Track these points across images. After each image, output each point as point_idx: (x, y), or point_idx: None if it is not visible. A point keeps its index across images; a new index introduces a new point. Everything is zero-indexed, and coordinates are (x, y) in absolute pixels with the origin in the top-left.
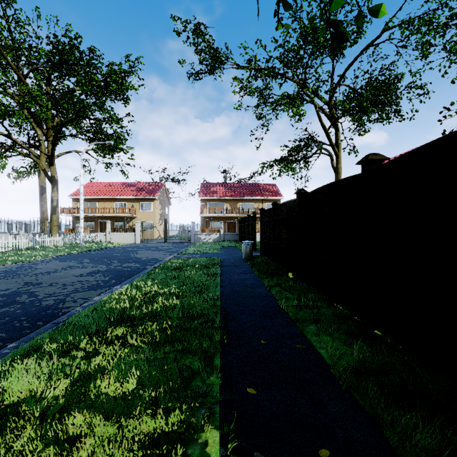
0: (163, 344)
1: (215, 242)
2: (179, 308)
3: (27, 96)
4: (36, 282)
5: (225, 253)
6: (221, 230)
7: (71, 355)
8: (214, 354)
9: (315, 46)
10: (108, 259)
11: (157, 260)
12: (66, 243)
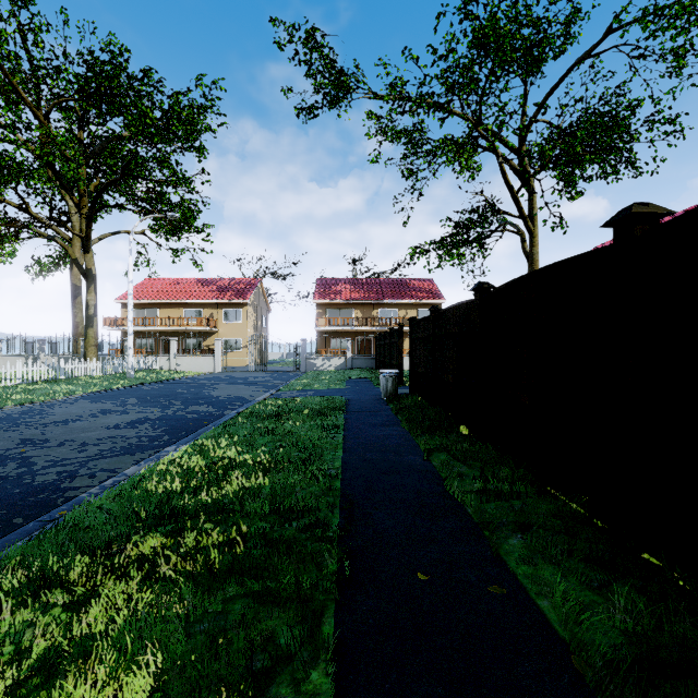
0: (221, 583)
1: (338, 371)
2: (267, 493)
3: (47, 144)
4: (41, 438)
5: (353, 389)
6: (348, 352)
7: (44, 601)
8: (323, 606)
9: (499, 56)
10: (167, 399)
11: (244, 401)
12: (108, 373)
